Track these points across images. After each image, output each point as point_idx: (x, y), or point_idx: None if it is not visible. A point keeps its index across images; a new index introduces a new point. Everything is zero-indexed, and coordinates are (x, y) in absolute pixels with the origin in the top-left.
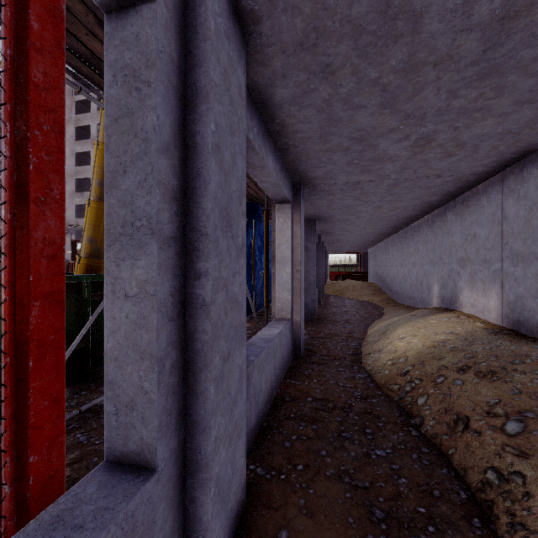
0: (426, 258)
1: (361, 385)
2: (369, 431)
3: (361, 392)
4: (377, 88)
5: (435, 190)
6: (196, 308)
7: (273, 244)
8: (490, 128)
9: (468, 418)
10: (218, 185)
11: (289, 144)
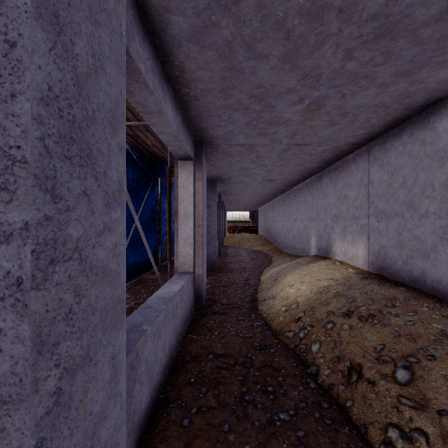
0: (306, 215)
1: (260, 334)
2: (271, 389)
3: (260, 341)
4: (281, 34)
5: (316, 157)
6: (2, 297)
7: (176, 199)
8: (370, 98)
9: (360, 366)
10: (58, 83)
11: (190, 95)
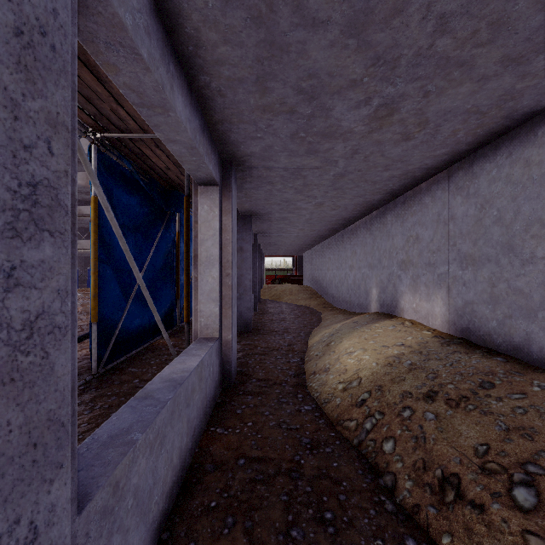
0: (364, 261)
1: (310, 424)
2: (329, 516)
3: (311, 436)
4: None
5: (380, 186)
6: None
7: (196, 239)
8: (461, 100)
9: (458, 477)
10: None
11: (212, 87)
